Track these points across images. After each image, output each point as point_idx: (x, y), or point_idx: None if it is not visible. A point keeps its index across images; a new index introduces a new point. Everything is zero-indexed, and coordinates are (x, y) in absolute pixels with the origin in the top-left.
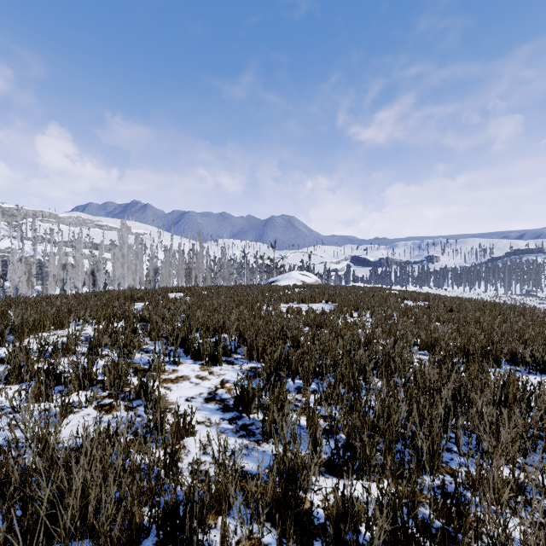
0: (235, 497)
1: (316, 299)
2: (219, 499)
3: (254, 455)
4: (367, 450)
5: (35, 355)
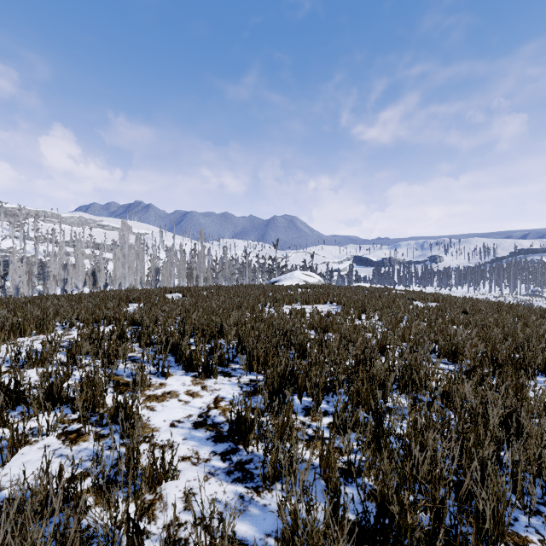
0: None
1: (321, 299)
2: None
3: (252, 513)
4: (408, 517)
5: (6, 364)
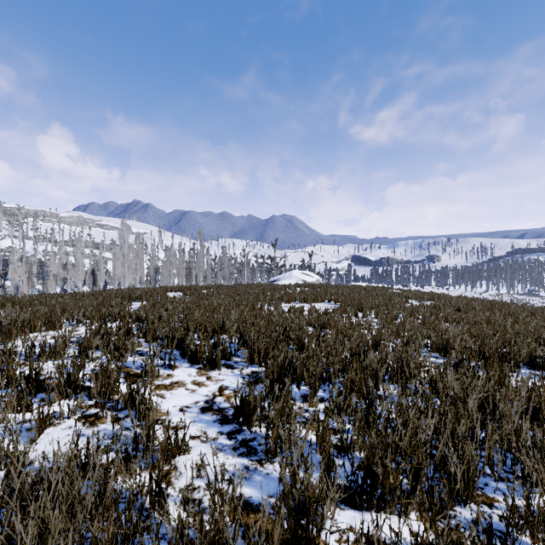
0: (234, 538)
1: (319, 298)
2: (214, 541)
3: (256, 479)
4: (390, 478)
5: (21, 358)
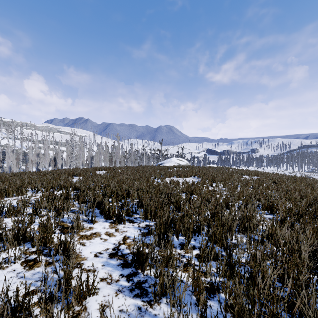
0: None
1: (188, 174)
2: None
3: None
4: None
5: None
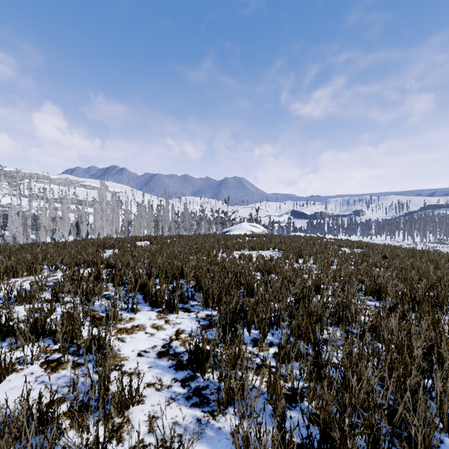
0: None
1: (265, 246)
2: None
3: (208, 435)
4: (348, 442)
5: (0, 301)
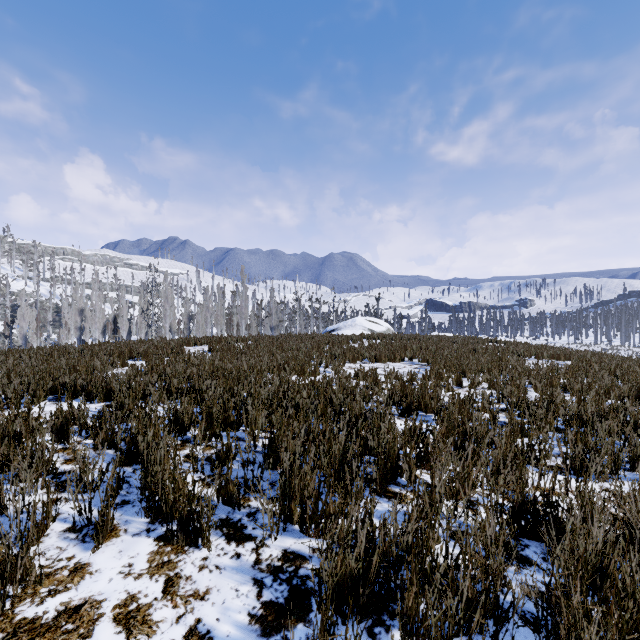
0: None
1: (397, 355)
2: None
3: None
4: None
5: None
